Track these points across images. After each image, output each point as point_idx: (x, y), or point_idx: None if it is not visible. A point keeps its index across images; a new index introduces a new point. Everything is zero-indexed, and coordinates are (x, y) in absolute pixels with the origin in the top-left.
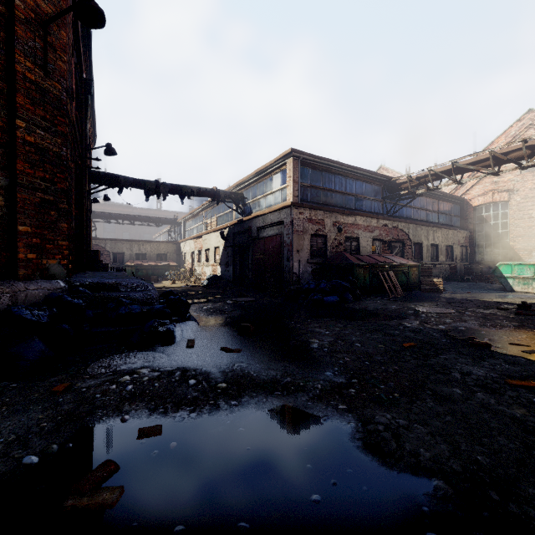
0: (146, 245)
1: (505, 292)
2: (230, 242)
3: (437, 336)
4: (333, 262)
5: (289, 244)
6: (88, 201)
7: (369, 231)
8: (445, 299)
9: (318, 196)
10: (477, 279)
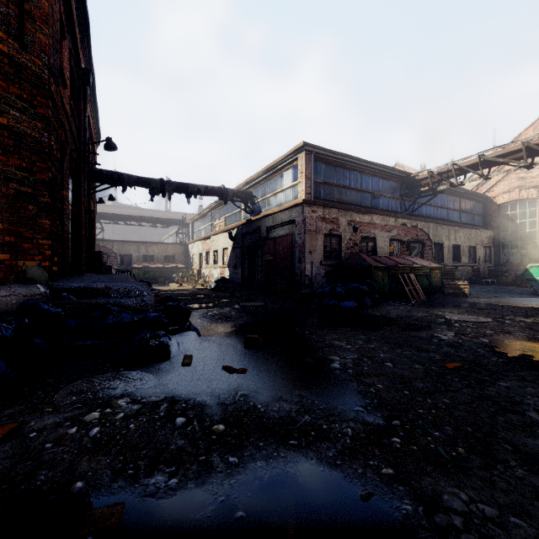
0: (154, 246)
1: (537, 296)
2: (238, 243)
3: (483, 353)
4: (349, 264)
5: (301, 245)
6: (91, 200)
7: (387, 231)
8: (474, 305)
9: (332, 194)
10: (503, 282)
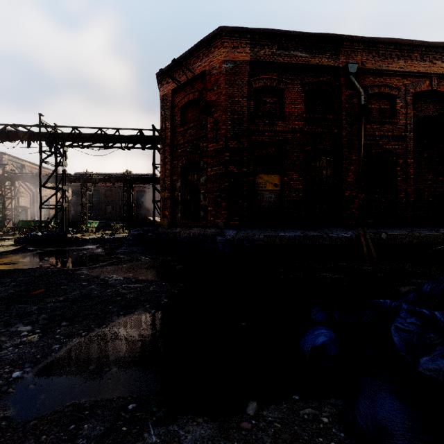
0: None
1: None
2: None
3: None
4: None
5: None
6: None
7: None
8: None
9: None
10: None
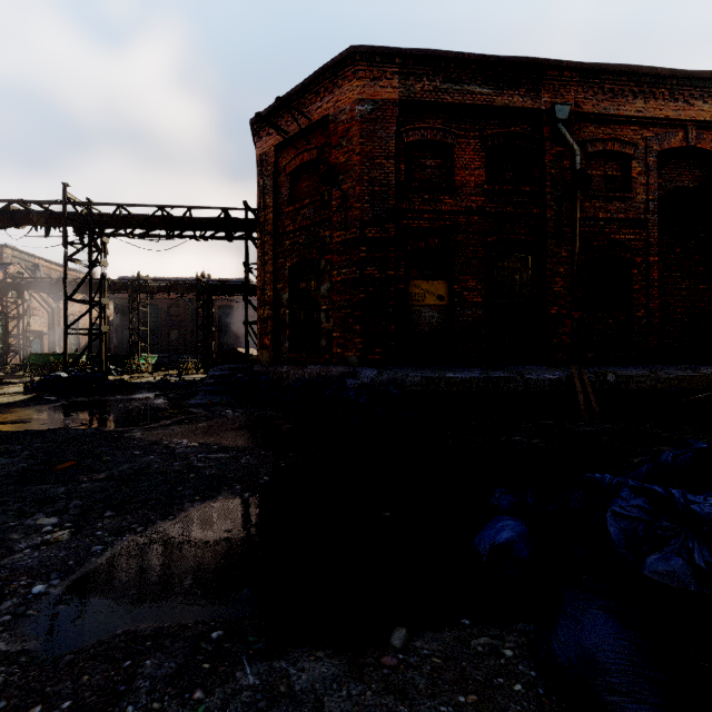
0: None
1: None
2: None
3: None
4: None
5: None
6: None
7: None
8: None
9: None
10: None
